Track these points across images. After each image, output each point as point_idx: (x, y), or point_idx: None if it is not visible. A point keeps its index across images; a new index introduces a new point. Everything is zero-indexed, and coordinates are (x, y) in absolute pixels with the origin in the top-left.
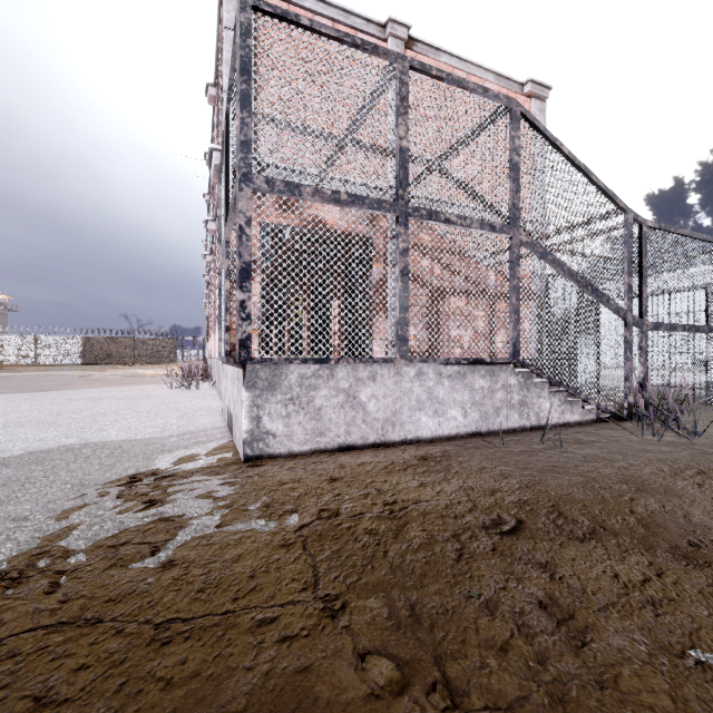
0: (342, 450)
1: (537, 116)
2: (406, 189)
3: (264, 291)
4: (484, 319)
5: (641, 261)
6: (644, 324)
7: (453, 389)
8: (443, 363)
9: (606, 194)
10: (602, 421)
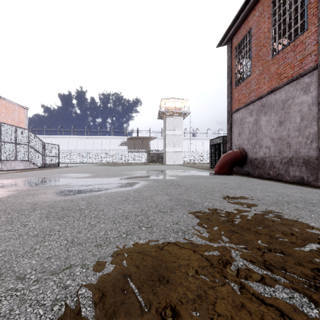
0: (10, 170)
1: (26, 113)
2: (16, 141)
3: (2, 153)
4: (25, 155)
5: (44, 147)
6: (45, 156)
7: (21, 164)
8: (20, 161)
9: (40, 139)
10: (39, 168)
